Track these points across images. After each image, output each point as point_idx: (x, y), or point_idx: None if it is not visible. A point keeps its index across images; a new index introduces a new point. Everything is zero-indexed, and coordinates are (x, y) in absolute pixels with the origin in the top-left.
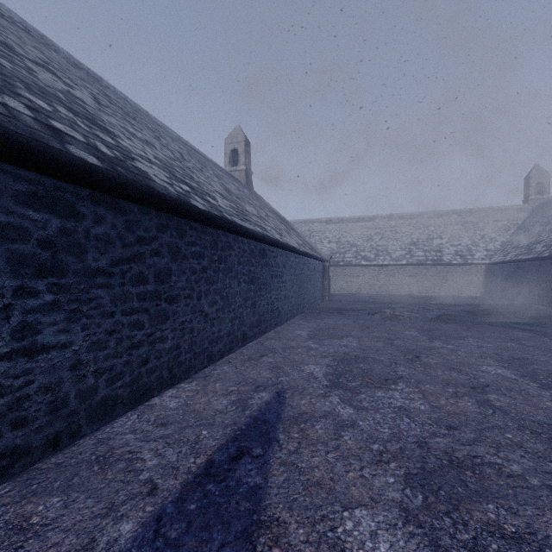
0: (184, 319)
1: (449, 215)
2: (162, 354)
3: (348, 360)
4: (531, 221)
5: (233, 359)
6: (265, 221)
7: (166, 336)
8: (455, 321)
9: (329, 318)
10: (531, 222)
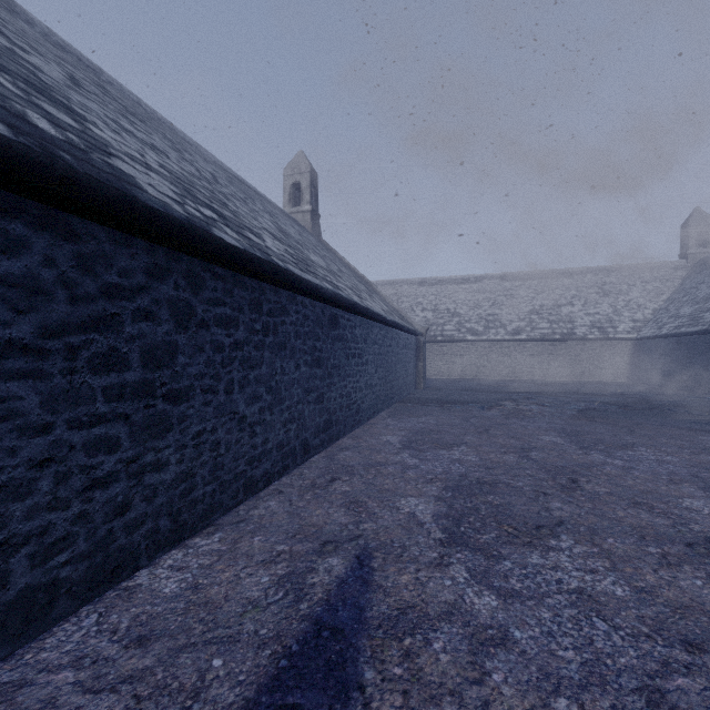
0: (201, 428)
1: (582, 274)
2: (158, 492)
3: (468, 487)
4: (693, 282)
5: (286, 486)
6: (337, 277)
7: (167, 460)
8: (608, 419)
9: (429, 415)
10: (693, 284)
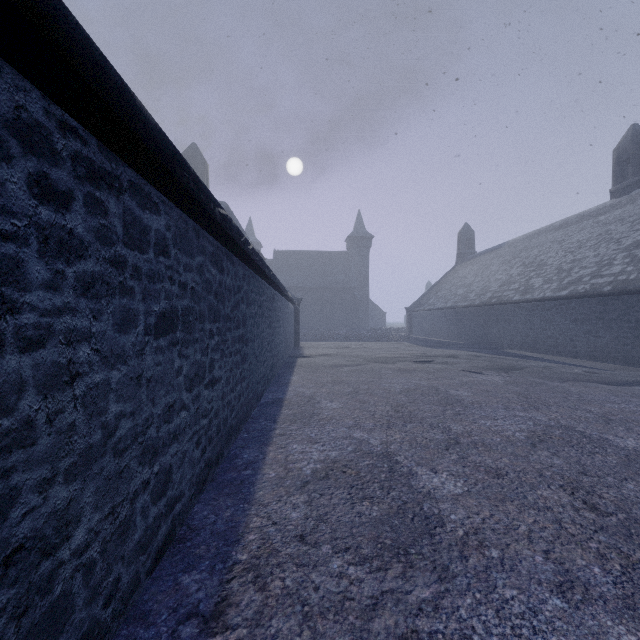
0: None
1: None
2: (639, 353)
3: None
4: None
5: None
6: None
7: None
8: None
9: None
10: None
